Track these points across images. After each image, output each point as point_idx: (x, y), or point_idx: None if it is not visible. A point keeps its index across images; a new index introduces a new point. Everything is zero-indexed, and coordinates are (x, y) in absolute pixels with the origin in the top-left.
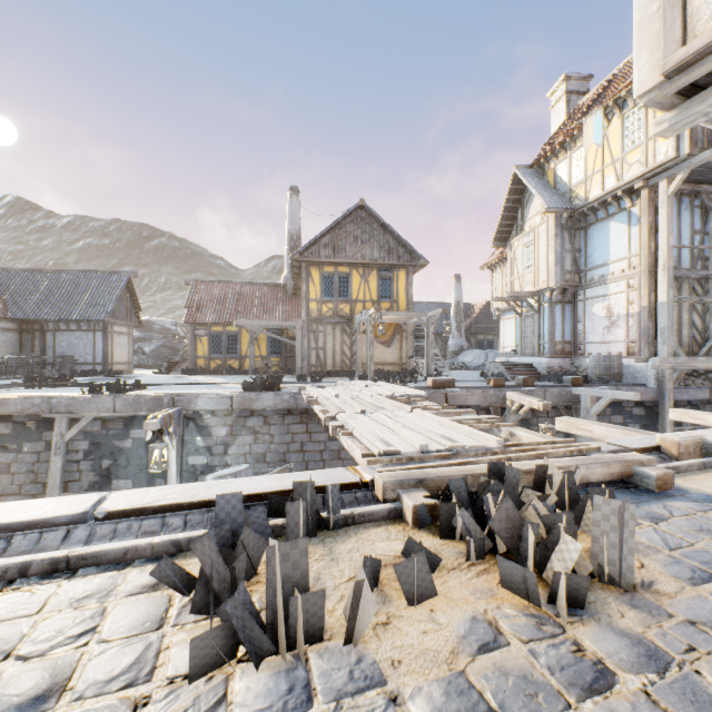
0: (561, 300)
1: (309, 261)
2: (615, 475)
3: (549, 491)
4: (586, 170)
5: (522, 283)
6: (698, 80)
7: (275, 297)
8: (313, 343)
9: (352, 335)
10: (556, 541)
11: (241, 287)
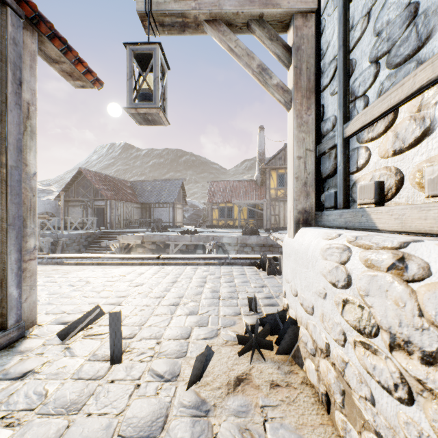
0: None
1: (270, 168)
2: None
3: None
4: None
5: None
6: None
7: (251, 187)
8: (272, 212)
9: None
10: None
11: (233, 183)
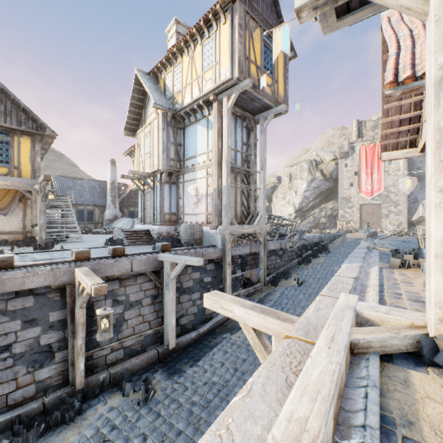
0: (169, 181)
1: None
2: None
3: None
4: (183, 82)
5: (144, 165)
6: None
7: None
8: None
9: None
10: None
11: None
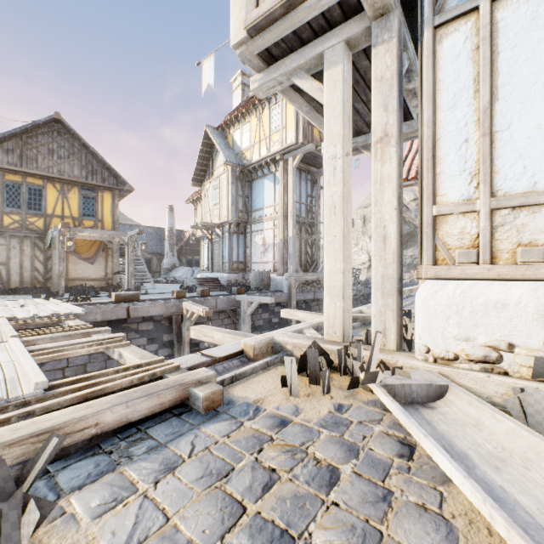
0: (237, 231)
1: None
2: (168, 403)
3: None
4: (251, 140)
5: (212, 216)
6: (272, 49)
7: None
8: None
9: (46, 250)
10: None
11: None
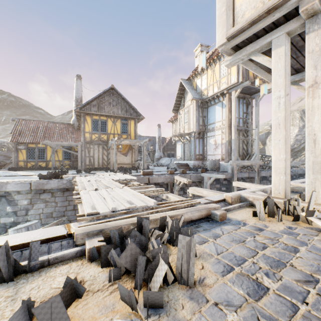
0: (198, 137)
1: (85, 113)
2: (204, 215)
3: (167, 229)
4: (207, 84)
5: (184, 129)
6: (239, 44)
7: (67, 130)
8: (87, 153)
9: (108, 150)
10: (157, 264)
11: (48, 124)
